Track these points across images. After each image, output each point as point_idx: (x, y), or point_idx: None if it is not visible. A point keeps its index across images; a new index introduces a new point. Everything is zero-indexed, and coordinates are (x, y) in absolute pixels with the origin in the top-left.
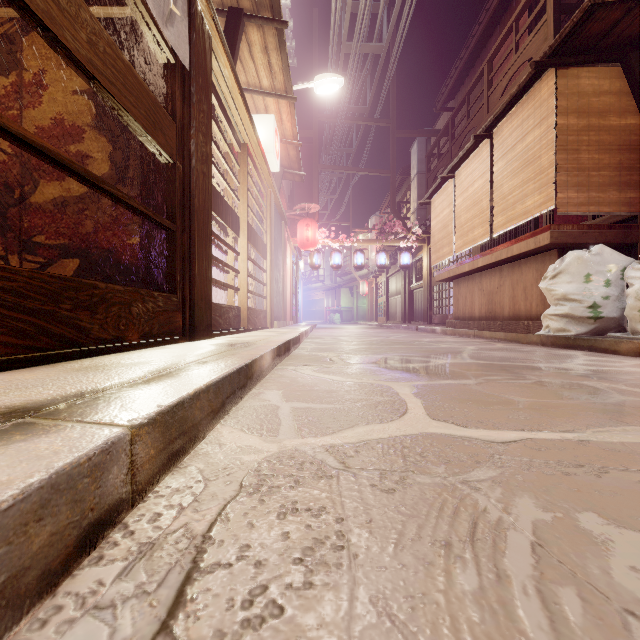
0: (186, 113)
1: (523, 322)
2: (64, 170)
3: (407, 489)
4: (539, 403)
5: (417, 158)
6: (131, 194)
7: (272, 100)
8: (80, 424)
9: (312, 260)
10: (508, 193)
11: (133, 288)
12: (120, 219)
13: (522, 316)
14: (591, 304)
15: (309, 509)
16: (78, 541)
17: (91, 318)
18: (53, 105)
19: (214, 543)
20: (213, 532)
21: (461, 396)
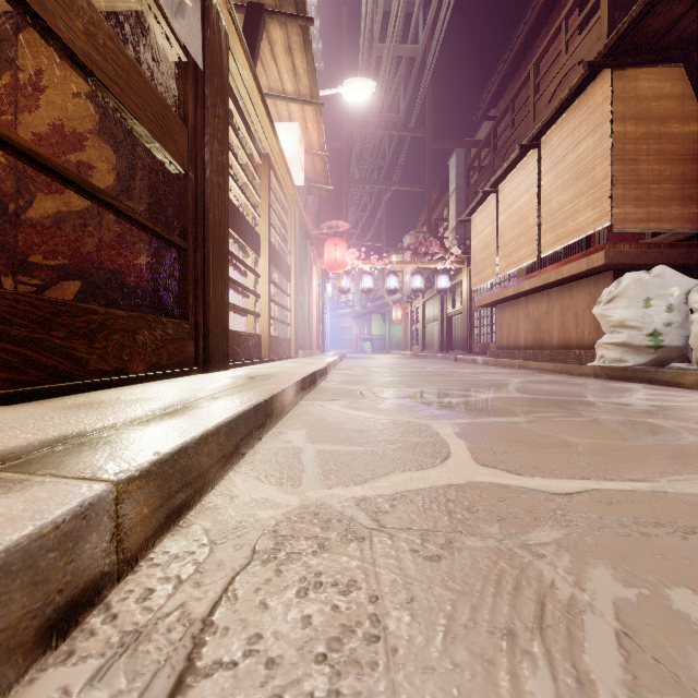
0: (199, 118)
1: (574, 351)
2: (57, 178)
3: (455, 556)
4: (601, 445)
5: (456, 172)
6: (138, 209)
7: (296, 106)
8: (53, 479)
9: (341, 283)
10: (558, 209)
11: (138, 313)
12: (126, 237)
13: (573, 345)
14: (651, 331)
15: (336, 583)
16: (40, 634)
17: (89, 347)
18: (51, 109)
19: (216, 632)
20: (216, 616)
21: (511, 437)
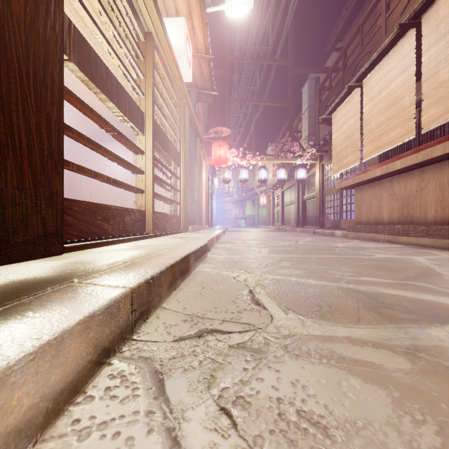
0: None
1: None
2: None
3: None
4: None
5: (308, 95)
6: None
7: (182, 0)
8: None
9: (224, 175)
10: (448, 78)
11: None
12: None
13: None
14: None
15: None
16: None
17: None
18: None
19: None
20: None
21: None
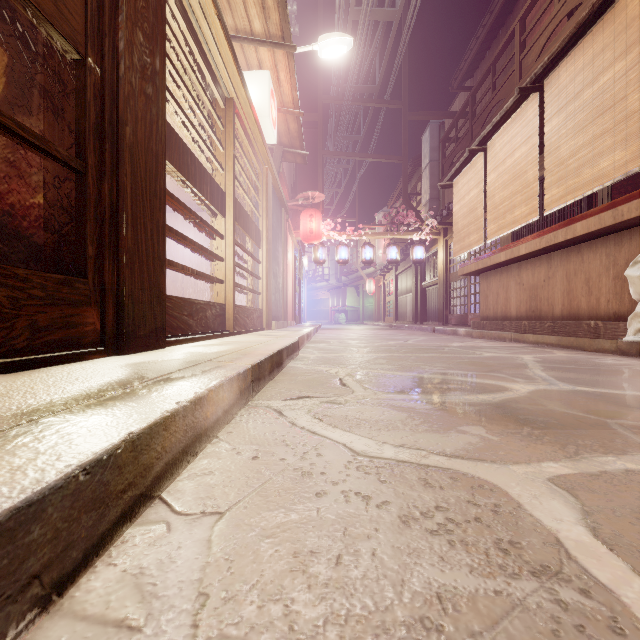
0: None
1: (588, 323)
2: None
3: None
4: None
5: (429, 146)
6: (35, 127)
7: (266, 52)
8: None
9: (316, 255)
10: (568, 156)
11: None
12: (18, 166)
13: (583, 315)
14: None
15: None
16: None
17: None
18: None
19: None
20: None
21: None
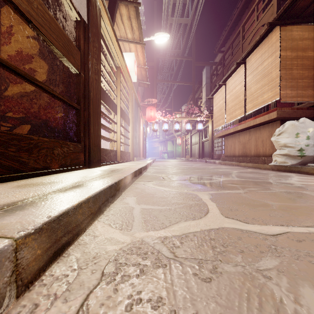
0: (86, 47)
1: (262, 158)
2: (12, 72)
3: (219, 278)
4: (284, 205)
5: (205, 76)
6: (57, 90)
7: (133, 45)
8: None
9: (153, 127)
10: (254, 92)
11: (55, 140)
12: (52, 104)
13: (261, 155)
14: (299, 149)
15: (149, 300)
16: None
17: (28, 156)
18: (16, 44)
19: None
20: None
21: (238, 201)
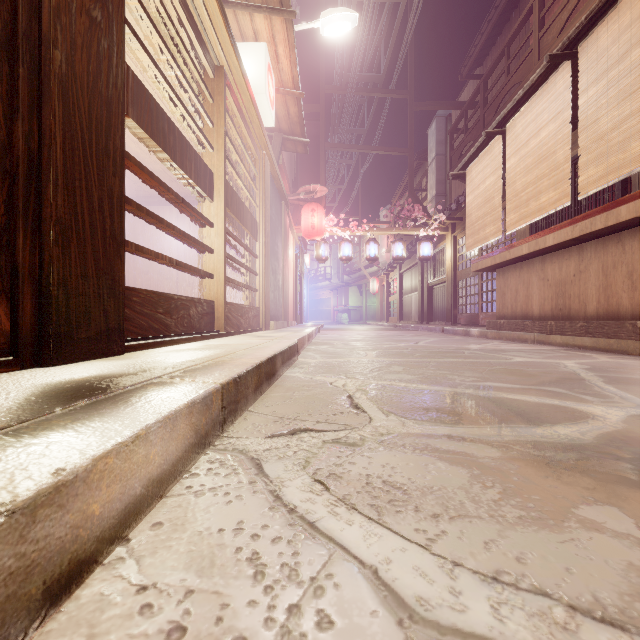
0: None
1: (633, 323)
2: None
3: None
4: None
5: (436, 139)
6: None
7: (263, 20)
8: None
9: (318, 251)
10: (611, 129)
11: None
12: None
13: (625, 314)
14: None
15: None
16: None
17: None
18: None
19: None
20: None
21: None
